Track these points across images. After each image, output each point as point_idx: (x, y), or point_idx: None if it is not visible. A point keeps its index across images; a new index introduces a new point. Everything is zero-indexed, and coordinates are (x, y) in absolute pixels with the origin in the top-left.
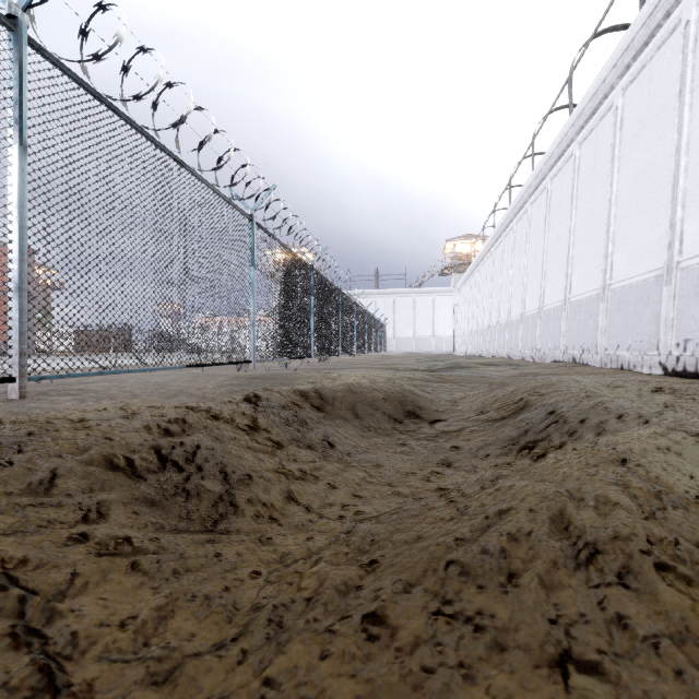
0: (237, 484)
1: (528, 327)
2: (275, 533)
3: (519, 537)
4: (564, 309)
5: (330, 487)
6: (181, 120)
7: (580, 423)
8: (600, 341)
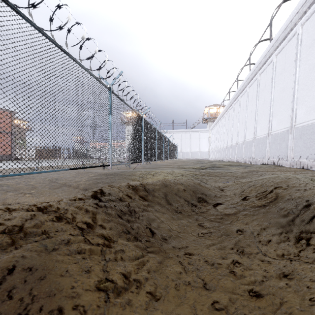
0: None
1: (247, 147)
2: None
3: None
4: (267, 138)
5: (151, 299)
6: (64, 25)
7: None
8: (289, 154)
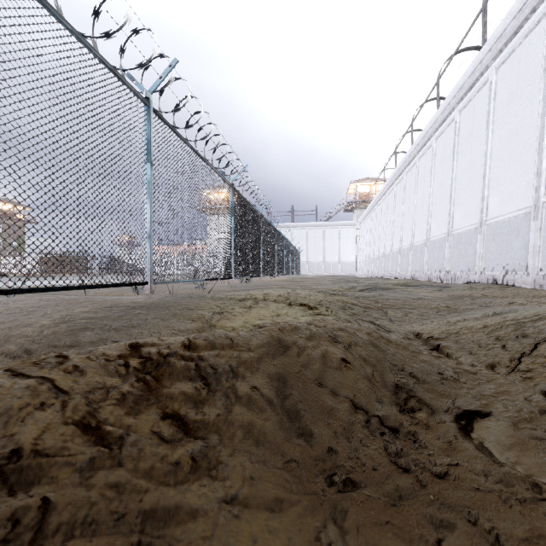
0: None
1: (434, 250)
2: None
3: None
4: (479, 231)
5: None
6: None
7: None
8: (532, 261)
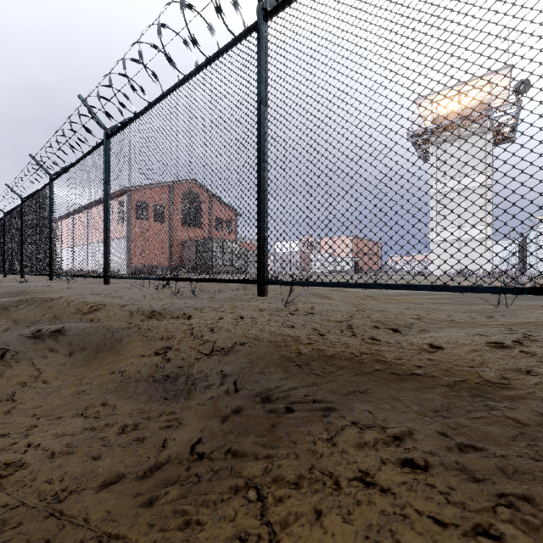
0: None
1: None
2: None
3: None
4: None
5: None
6: None
7: None
8: None
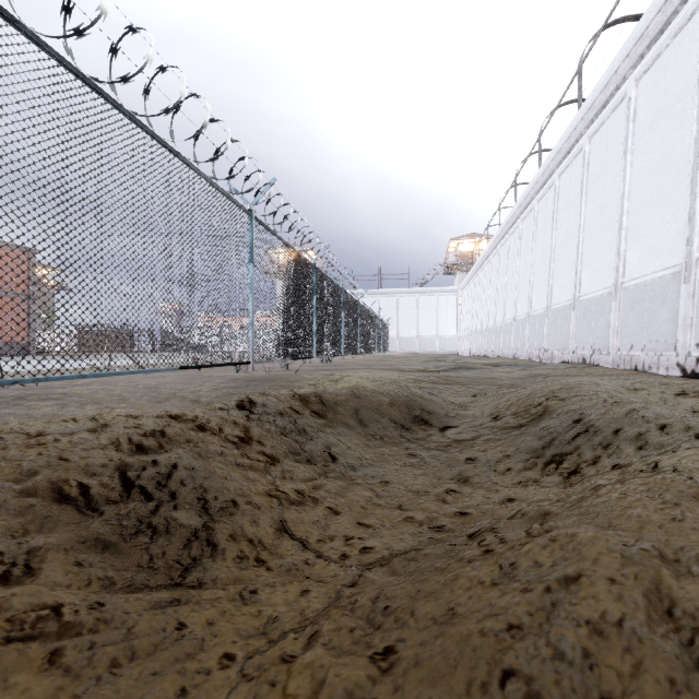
0: (218, 514)
1: (534, 326)
2: (262, 583)
3: (605, 630)
4: (573, 308)
5: (331, 512)
6: (174, 106)
7: (614, 434)
8: (612, 341)
